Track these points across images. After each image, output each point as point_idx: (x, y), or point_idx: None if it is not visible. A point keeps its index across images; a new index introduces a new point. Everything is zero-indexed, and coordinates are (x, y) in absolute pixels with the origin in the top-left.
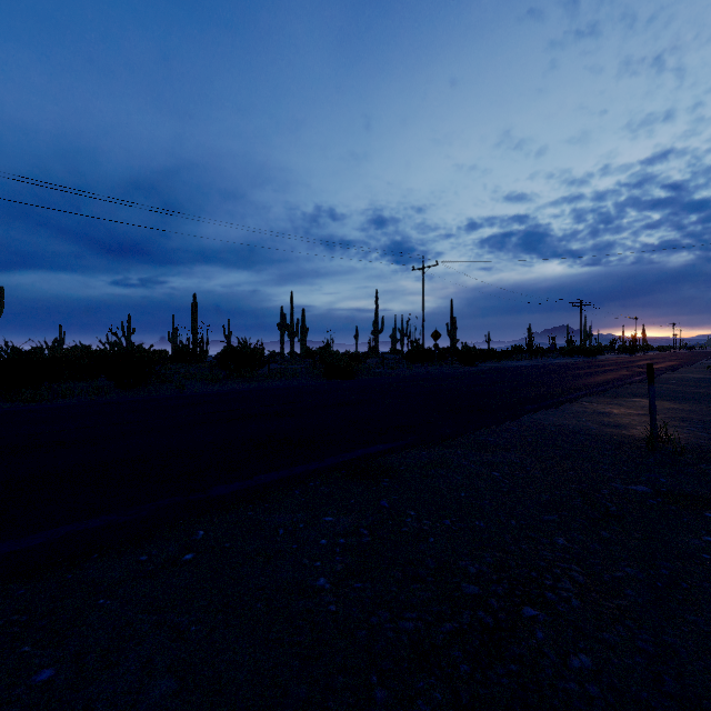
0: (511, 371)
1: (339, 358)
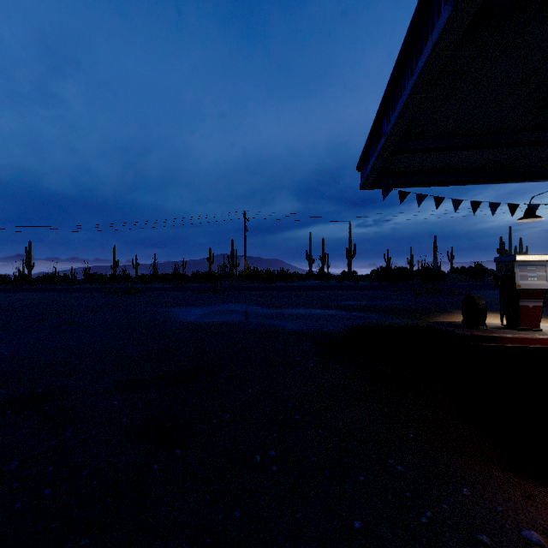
0: None
1: None
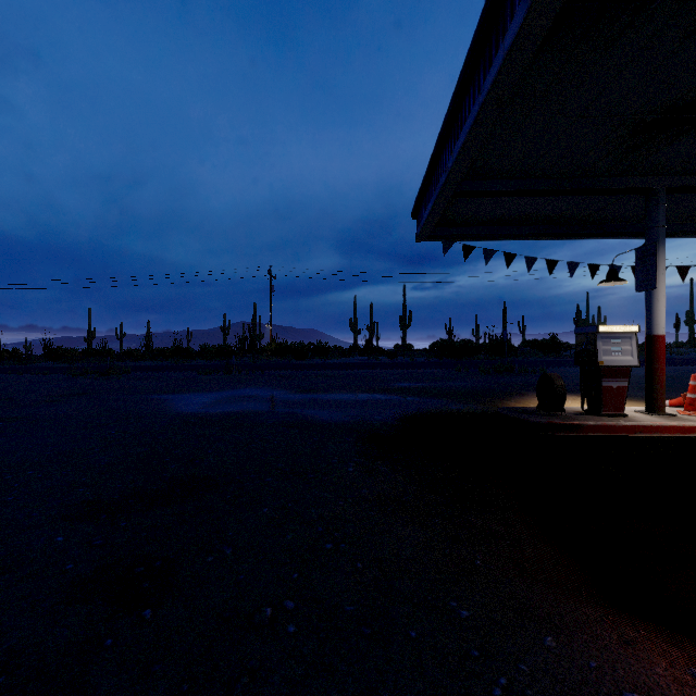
0: None
1: None
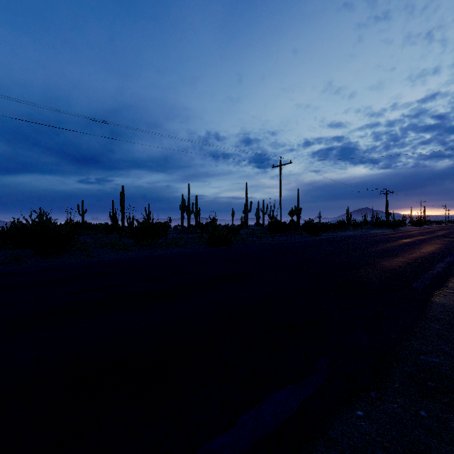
0: (350, 240)
1: (220, 230)
